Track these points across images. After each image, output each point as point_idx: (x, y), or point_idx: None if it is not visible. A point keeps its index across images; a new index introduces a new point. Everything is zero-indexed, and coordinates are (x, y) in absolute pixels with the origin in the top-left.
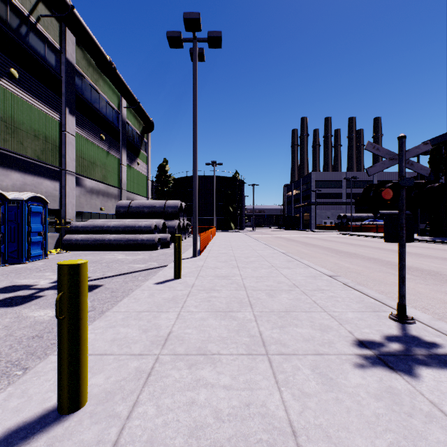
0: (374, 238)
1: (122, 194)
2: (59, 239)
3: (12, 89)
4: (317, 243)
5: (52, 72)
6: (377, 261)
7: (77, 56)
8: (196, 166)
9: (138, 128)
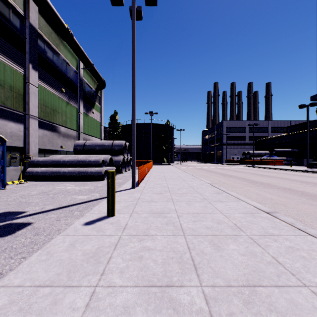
0: (274, 170)
1: (80, 136)
2: (23, 172)
3: None
4: (232, 174)
5: (16, 33)
6: (292, 191)
7: (40, 23)
8: (134, 108)
9: (93, 86)
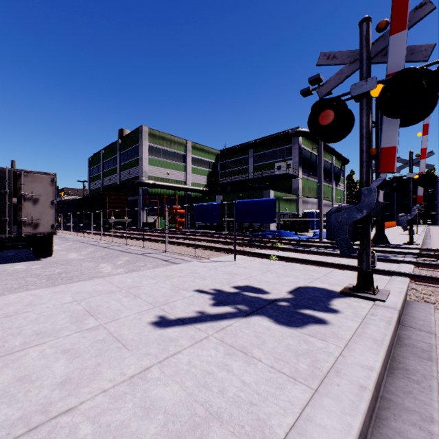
0: None
1: (333, 204)
2: None
3: (309, 178)
4: None
5: (315, 165)
6: None
7: None
8: None
9: (339, 165)
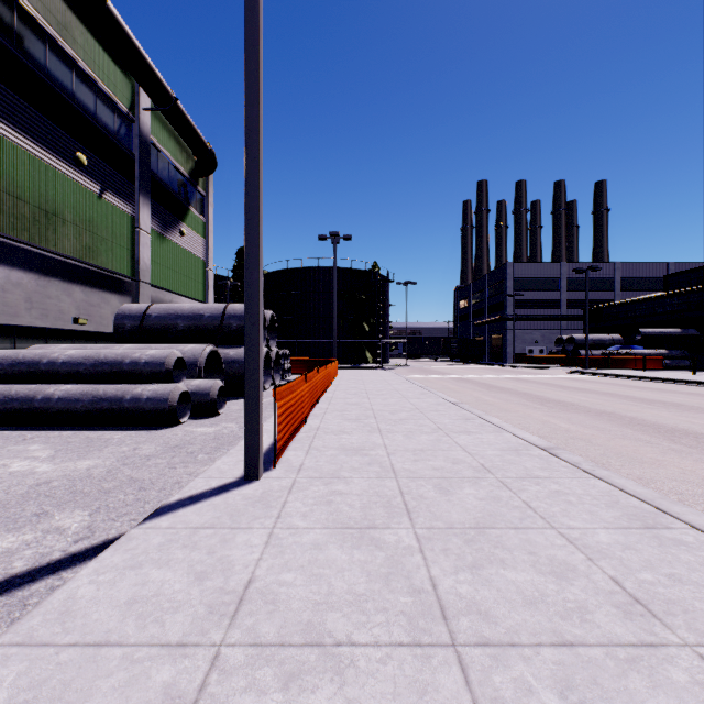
0: (656, 382)
1: (140, 291)
2: None
3: None
4: (560, 397)
5: None
6: None
7: None
8: (257, 147)
9: (184, 164)
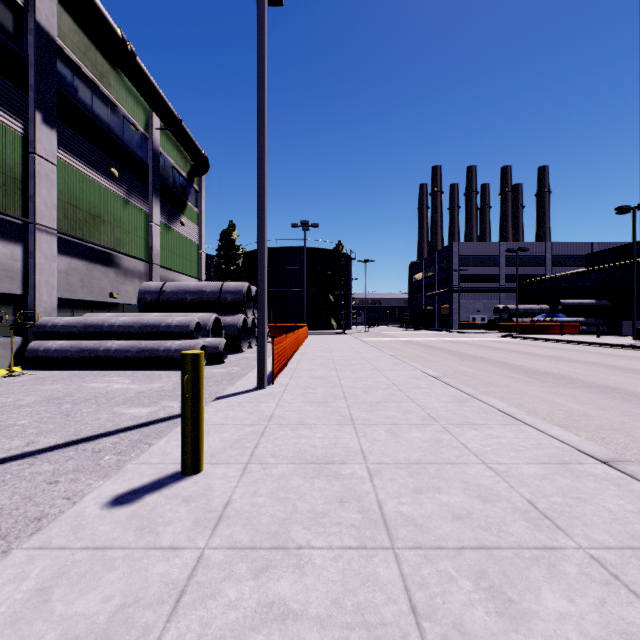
0: (563, 344)
1: (153, 272)
2: (22, 349)
3: None
4: (477, 353)
5: (4, 42)
6: (626, 395)
7: (63, 26)
8: (264, 203)
9: (183, 167)
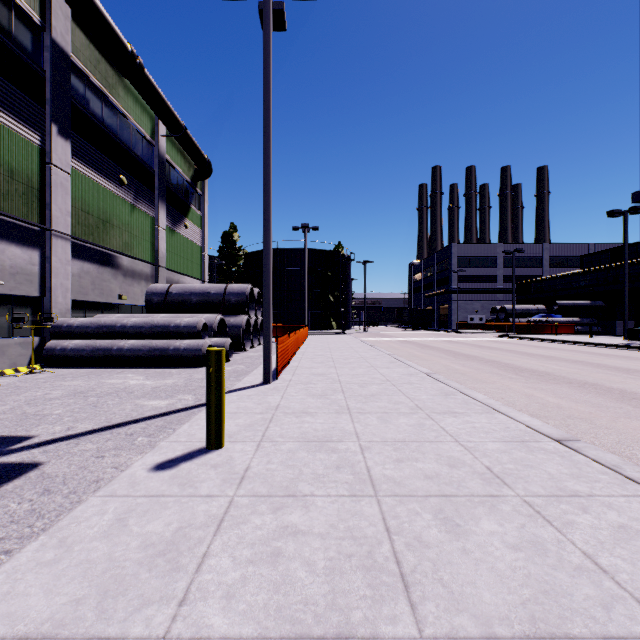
0: (556, 343)
1: (159, 274)
2: (40, 348)
3: None
4: (471, 352)
5: (24, 60)
6: (601, 390)
7: (76, 42)
8: (269, 215)
9: (187, 172)
